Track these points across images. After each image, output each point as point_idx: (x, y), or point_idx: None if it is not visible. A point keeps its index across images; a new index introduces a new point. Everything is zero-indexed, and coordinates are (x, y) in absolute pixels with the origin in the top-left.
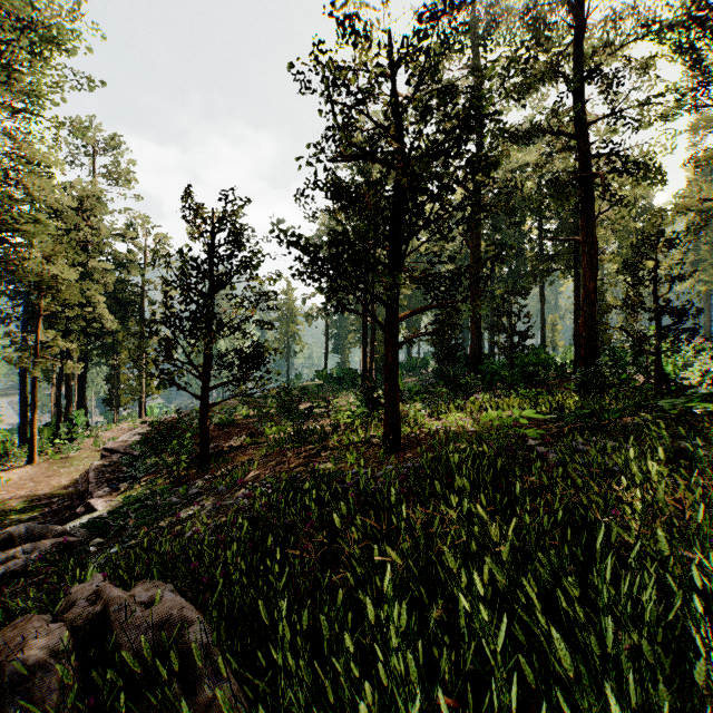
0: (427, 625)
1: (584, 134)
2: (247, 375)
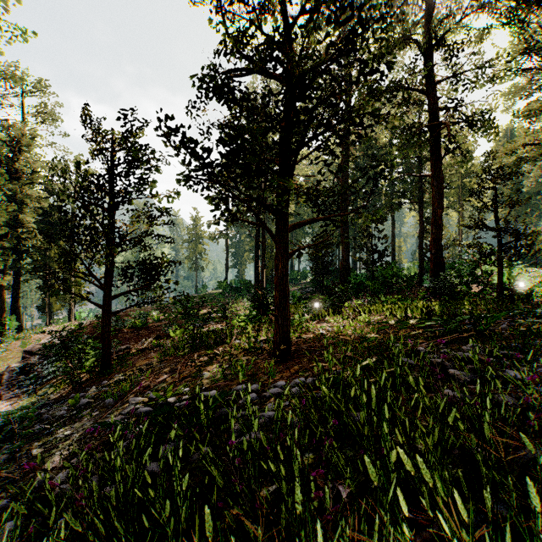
0: None
1: (433, 90)
2: (147, 285)
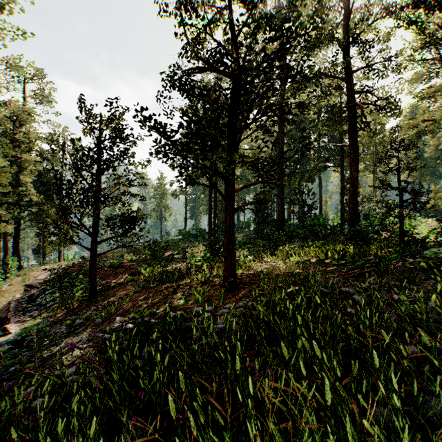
0: None
1: (350, 77)
2: (125, 233)
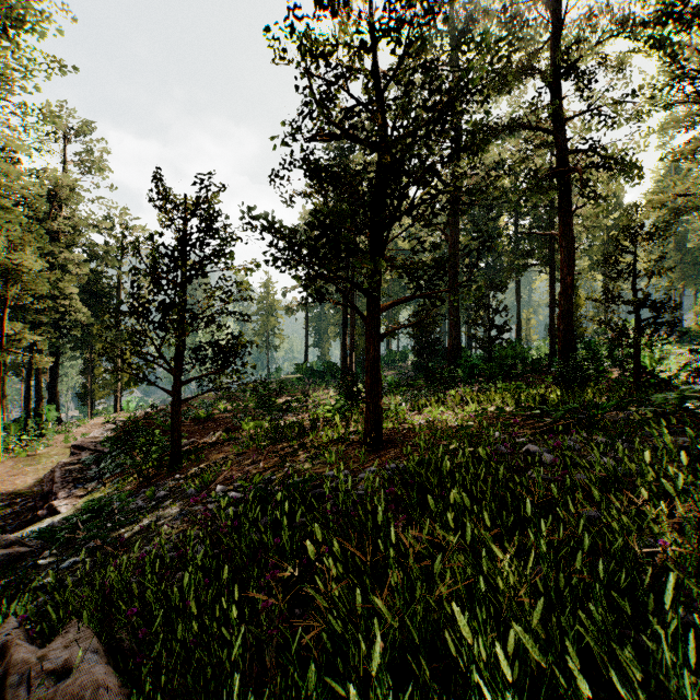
0: (426, 696)
1: (561, 129)
2: (222, 369)
